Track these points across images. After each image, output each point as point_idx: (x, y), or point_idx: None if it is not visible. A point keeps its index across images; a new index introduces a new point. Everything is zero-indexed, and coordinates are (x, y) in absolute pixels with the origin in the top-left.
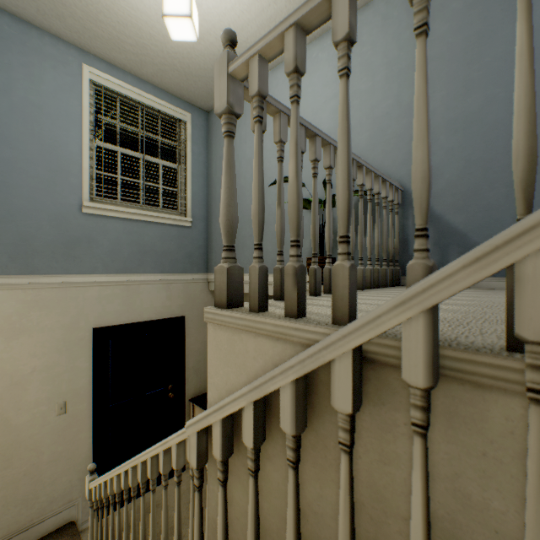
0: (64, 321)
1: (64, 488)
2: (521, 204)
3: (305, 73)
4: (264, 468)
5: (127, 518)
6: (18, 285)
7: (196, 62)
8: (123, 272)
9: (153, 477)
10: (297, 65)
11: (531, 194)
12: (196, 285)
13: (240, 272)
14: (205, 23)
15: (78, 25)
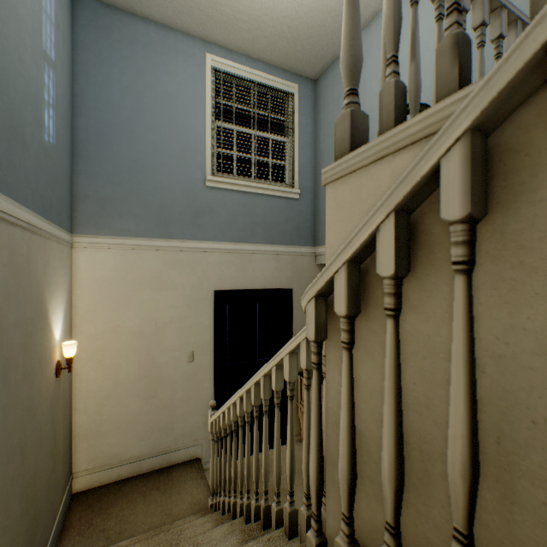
0: (192, 281)
1: (192, 427)
2: None
3: None
4: (404, 325)
5: (242, 445)
6: (160, 247)
7: (303, 22)
8: (238, 242)
9: (266, 397)
10: None
11: None
12: (303, 258)
13: (364, 121)
14: None
15: (202, 16)
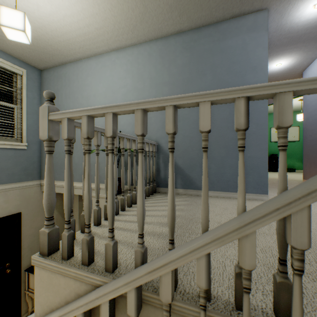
0: None
1: None
2: (170, 234)
3: (108, 68)
4: None
5: None
6: None
7: None
8: None
9: None
10: (89, 136)
11: (173, 231)
12: (30, 189)
13: (57, 231)
14: (37, 22)
15: None
